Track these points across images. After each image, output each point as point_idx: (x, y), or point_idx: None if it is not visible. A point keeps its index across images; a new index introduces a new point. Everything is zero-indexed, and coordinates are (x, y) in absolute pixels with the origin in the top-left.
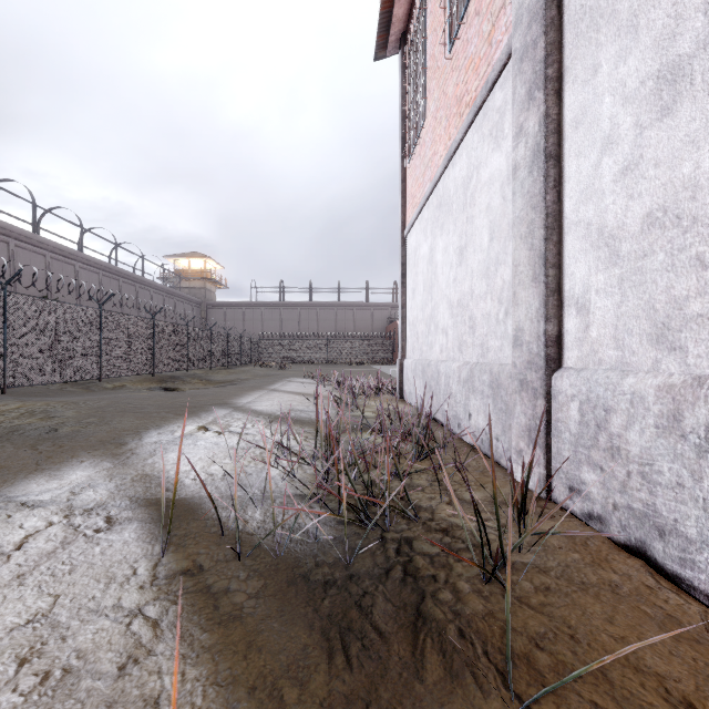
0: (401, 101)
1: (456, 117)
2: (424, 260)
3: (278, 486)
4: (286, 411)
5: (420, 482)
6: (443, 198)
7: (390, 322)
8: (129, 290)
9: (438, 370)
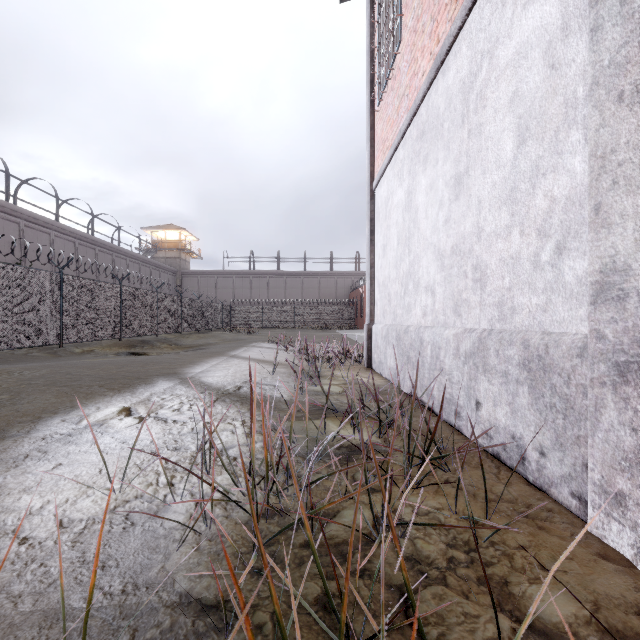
0: (369, 40)
1: (450, 6)
2: (399, 209)
3: (164, 568)
4: (238, 384)
5: (432, 552)
6: (427, 123)
7: (353, 290)
8: (105, 259)
9: (420, 338)
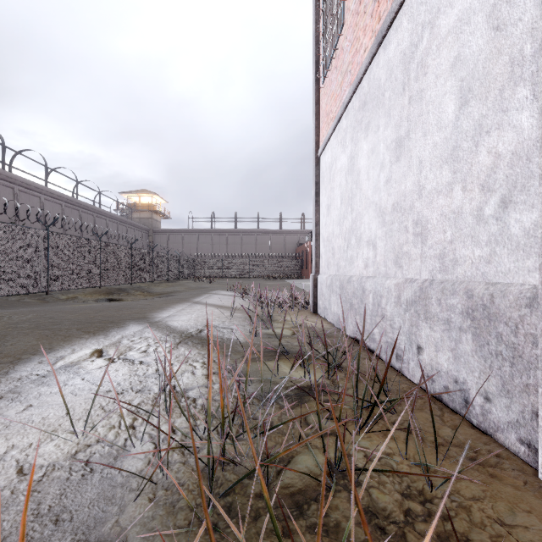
0: (315, 26)
1: None
2: (342, 172)
3: (118, 522)
4: (200, 328)
5: (388, 503)
6: (369, 94)
7: (299, 245)
8: (87, 219)
9: (362, 287)
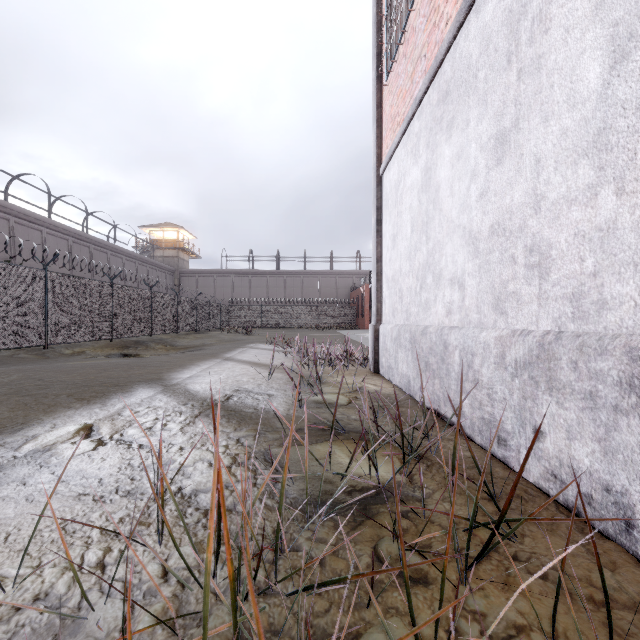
0: (376, 9)
1: None
2: (414, 190)
3: None
4: (228, 393)
5: None
6: (453, 79)
7: (353, 289)
8: (100, 257)
9: (444, 341)
